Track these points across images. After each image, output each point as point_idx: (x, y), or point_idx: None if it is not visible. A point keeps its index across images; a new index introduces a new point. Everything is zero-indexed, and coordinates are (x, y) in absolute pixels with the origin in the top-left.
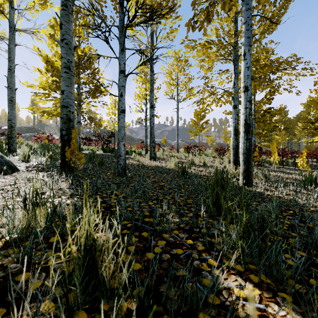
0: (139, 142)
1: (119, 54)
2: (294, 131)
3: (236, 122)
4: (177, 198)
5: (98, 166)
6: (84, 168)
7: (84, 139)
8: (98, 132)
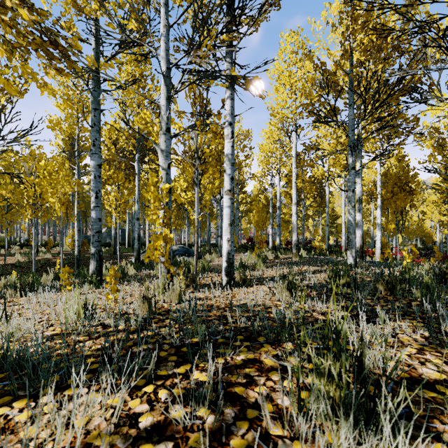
0: None
1: None
2: None
3: None
4: None
5: None
6: None
7: None
8: None
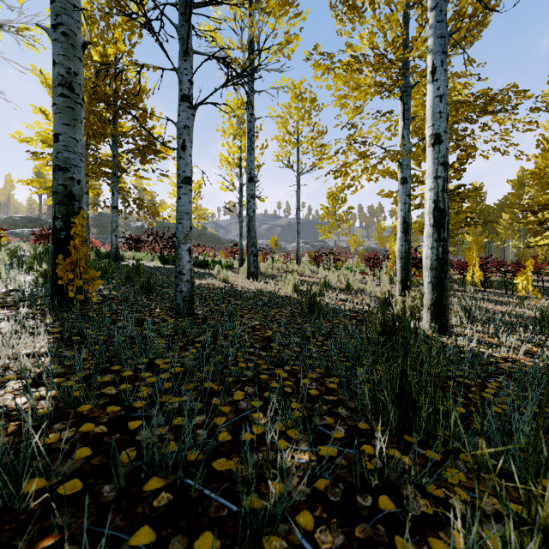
0: (231, 245)
1: (180, 61)
2: (497, 227)
3: (407, 209)
4: (304, 389)
5: (138, 294)
6: (109, 297)
7: (129, 239)
8: (157, 227)
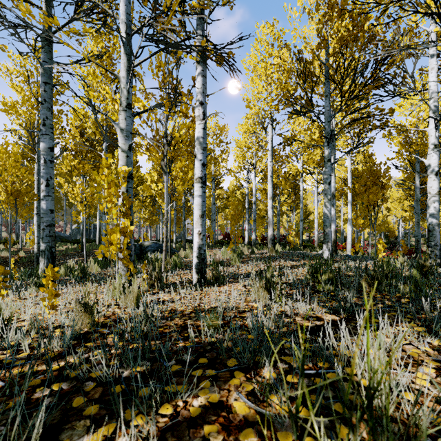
0: None
1: None
2: None
3: None
4: None
5: None
6: None
7: None
8: None
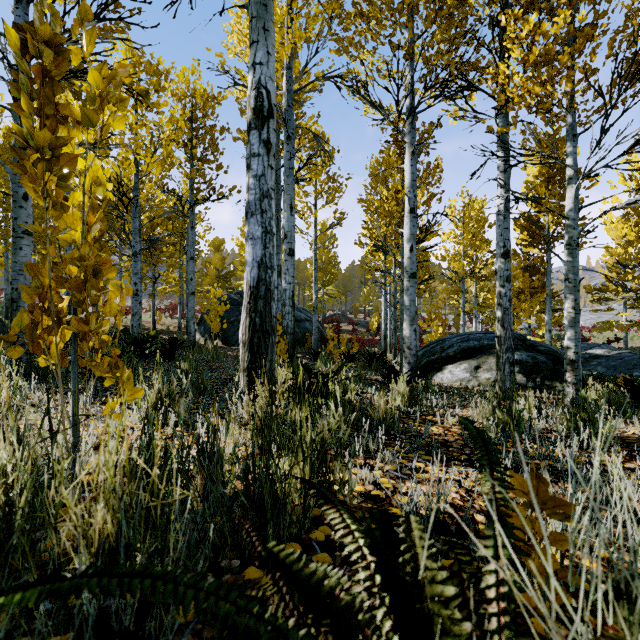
0: None
1: None
2: None
3: None
4: None
5: None
6: None
7: None
8: None
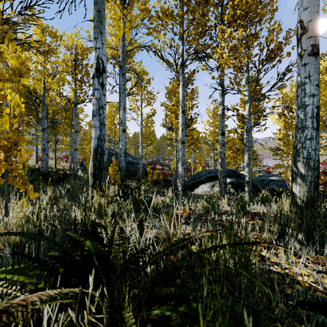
0: None
1: None
2: None
3: (37, 149)
4: None
5: None
6: None
7: None
8: None
